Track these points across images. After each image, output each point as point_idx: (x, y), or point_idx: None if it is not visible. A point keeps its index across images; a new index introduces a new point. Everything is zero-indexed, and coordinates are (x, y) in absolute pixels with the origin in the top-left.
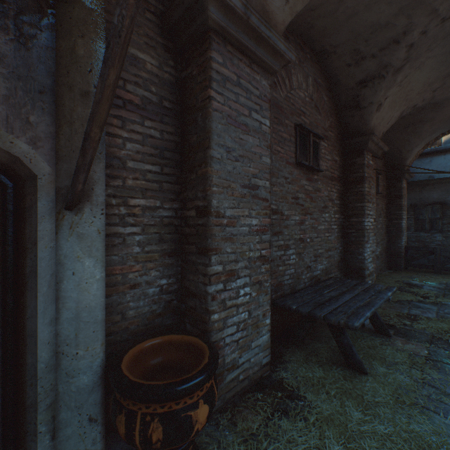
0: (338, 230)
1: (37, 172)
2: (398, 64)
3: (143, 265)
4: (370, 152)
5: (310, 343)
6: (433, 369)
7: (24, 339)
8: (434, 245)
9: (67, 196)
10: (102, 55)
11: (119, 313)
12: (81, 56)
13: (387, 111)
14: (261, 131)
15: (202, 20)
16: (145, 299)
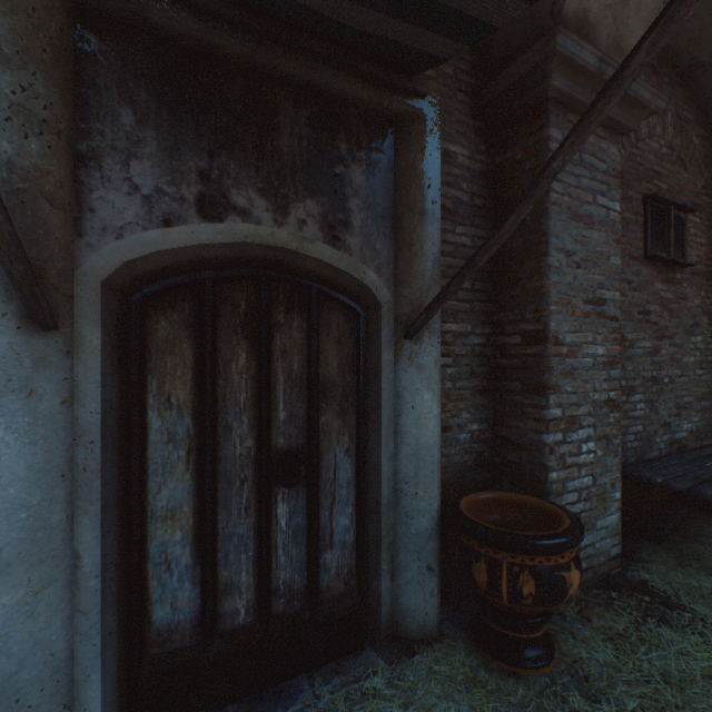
0: None
1: (381, 300)
2: None
3: (453, 404)
4: None
5: (681, 542)
6: None
7: (366, 472)
8: None
9: (405, 324)
10: (438, 167)
11: None
12: (419, 172)
13: None
14: (608, 220)
15: (537, 91)
16: (456, 446)
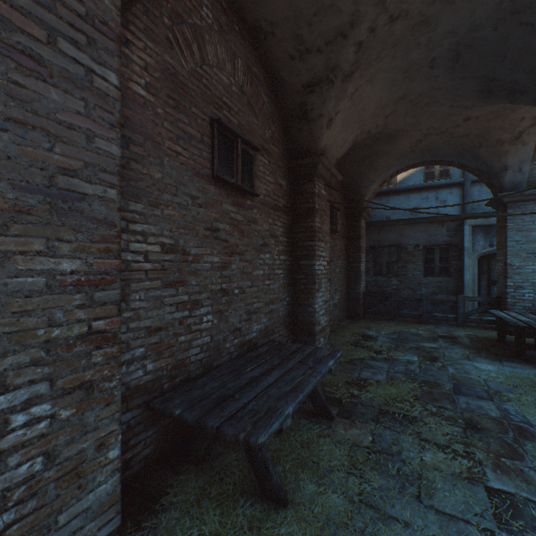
0: (285, 276)
1: None
2: (347, 68)
3: None
4: (323, 179)
5: (220, 455)
6: (375, 470)
7: None
8: (391, 289)
9: None
10: None
11: None
12: None
13: (339, 131)
14: (91, 87)
15: None
16: None
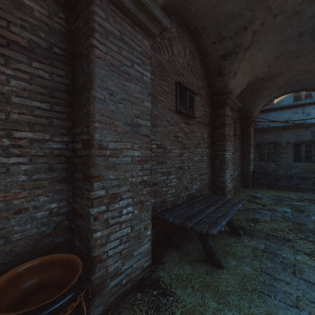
0: (208, 161)
1: None
2: (246, 45)
3: (30, 192)
4: (229, 106)
5: (184, 245)
6: (267, 259)
7: None
8: (270, 170)
9: None
10: None
11: (1, 238)
12: None
13: (240, 78)
14: (143, 80)
15: None
16: (33, 222)
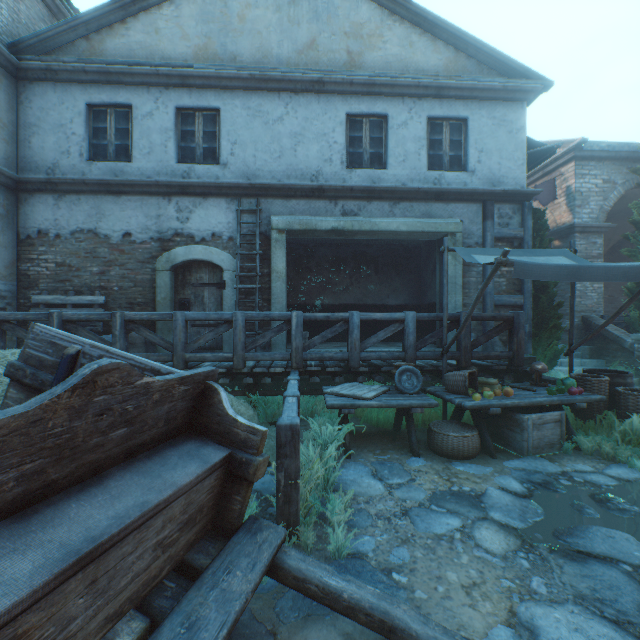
0: None
1: None
2: None
3: None
4: None
5: None
6: None
7: None
8: None
9: None
10: None
11: None
12: None
13: None
14: None
15: None
16: None
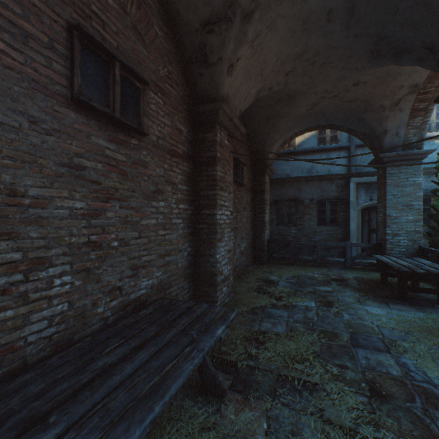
0: (185, 226)
1: None
2: (246, 4)
3: None
4: (226, 129)
5: None
6: None
7: None
8: (291, 237)
9: None
10: None
11: None
12: None
13: (242, 81)
14: None
15: None
16: None
